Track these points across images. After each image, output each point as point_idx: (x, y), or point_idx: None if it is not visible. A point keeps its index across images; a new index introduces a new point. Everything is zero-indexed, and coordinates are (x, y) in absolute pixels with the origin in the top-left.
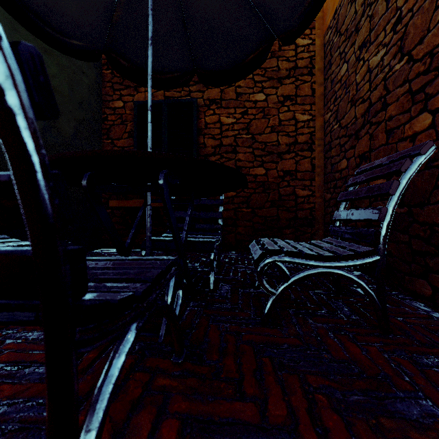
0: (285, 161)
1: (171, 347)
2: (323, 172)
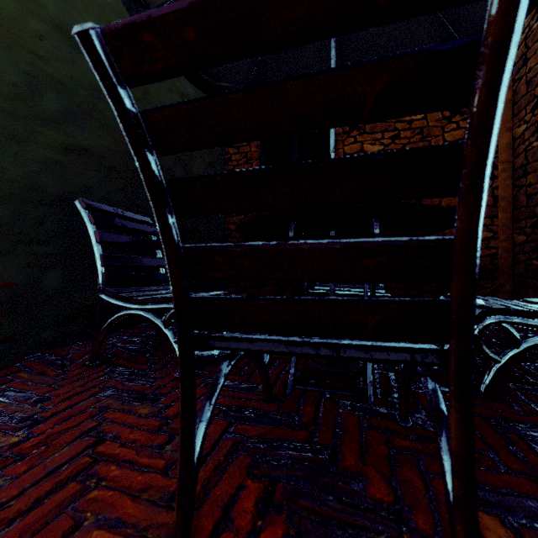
0: None
1: (387, 410)
2: (511, 206)
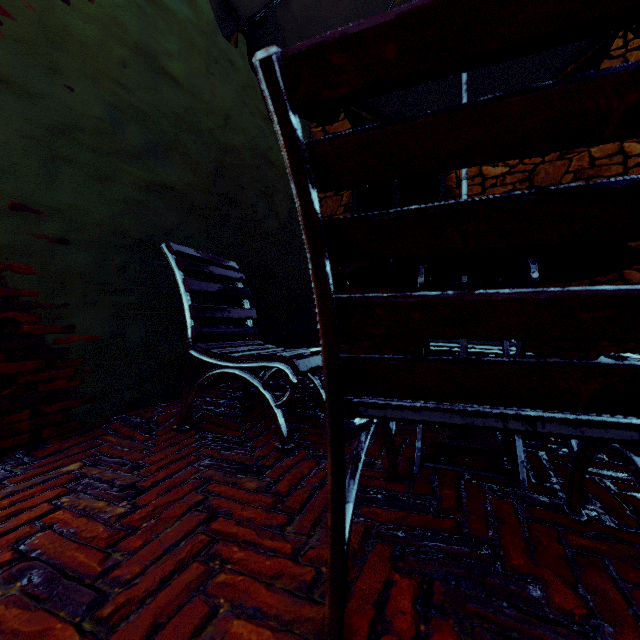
0: None
1: (549, 498)
2: None
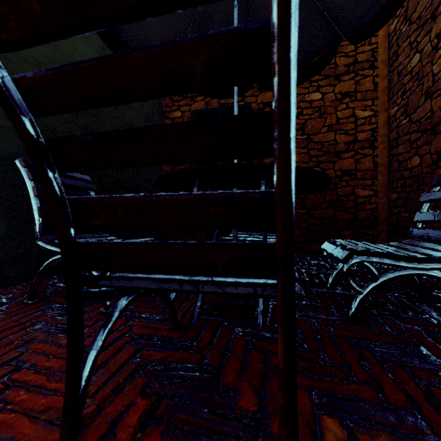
0: (343, 160)
1: (271, 334)
2: (387, 170)
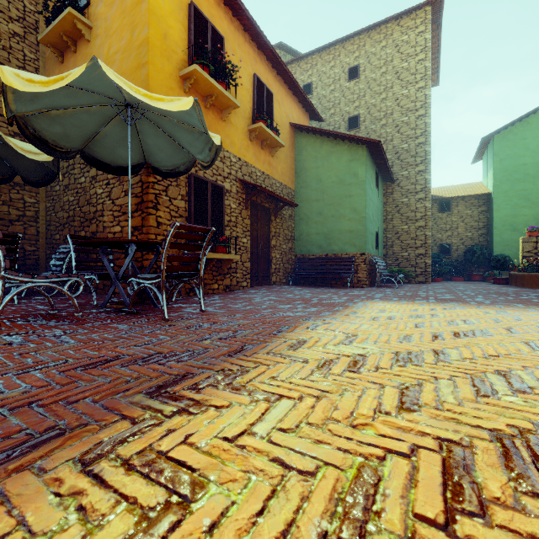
0: (16, 226)
1: None
2: (46, 237)
